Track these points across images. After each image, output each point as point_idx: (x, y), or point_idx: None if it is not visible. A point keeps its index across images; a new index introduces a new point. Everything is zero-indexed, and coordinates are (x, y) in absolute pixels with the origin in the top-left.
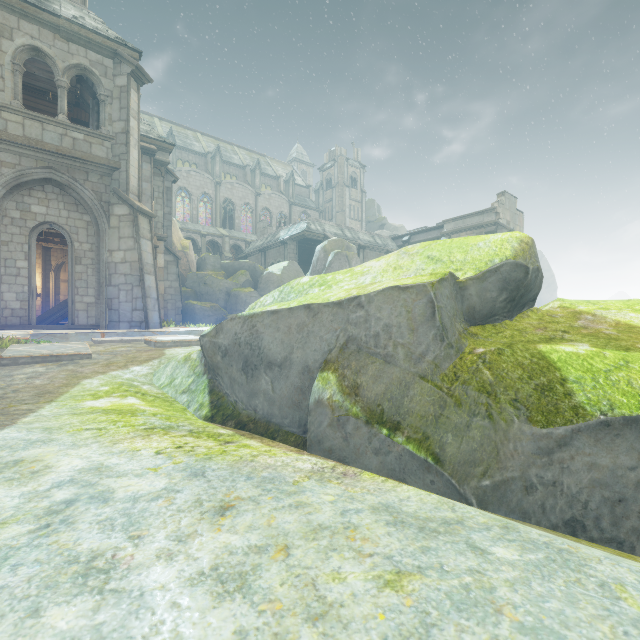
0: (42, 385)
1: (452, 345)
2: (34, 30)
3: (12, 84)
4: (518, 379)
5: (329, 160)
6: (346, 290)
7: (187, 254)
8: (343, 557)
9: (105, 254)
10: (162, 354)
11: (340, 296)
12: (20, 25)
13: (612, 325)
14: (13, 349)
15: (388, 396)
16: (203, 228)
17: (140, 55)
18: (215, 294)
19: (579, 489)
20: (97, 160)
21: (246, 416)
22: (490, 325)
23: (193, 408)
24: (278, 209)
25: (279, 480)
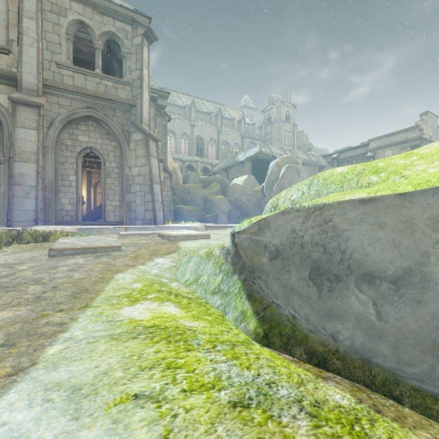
0: (80, 280)
1: None
2: (80, 8)
3: (66, 49)
4: None
5: (269, 104)
6: None
7: (176, 172)
8: None
9: (126, 170)
10: (178, 247)
11: None
12: (71, 6)
13: None
14: (61, 241)
15: None
16: (183, 157)
17: (150, 20)
18: (196, 200)
19: None
20: (121, 100)
21: (319, 343)
22: None
23: (232, 316)
24: (233, 141)
25: None
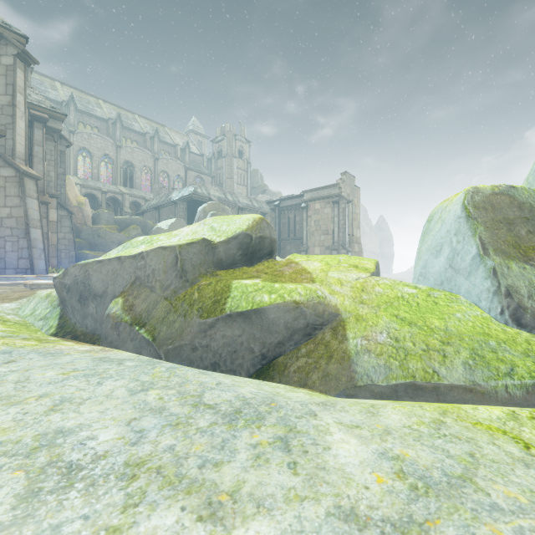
0: None
1: (188, 280)
2: None
3: None
4: (208, 297)
5: (220, 134)
6: (146, 248)
7: (83, 209)
8: (53, 369)
9: None
10: (33, 293)
11: (138, 251)
12: None
13: (296, 269)
14: None
15: (146, 310)
16: (104, 186)
17: (27, 40)
18: (108, 245)
19: (218, 348)
20: None
21: (80, 331)
22: (232, 269)
23: (45, 329)
24: (175, 172)
25: (58, 353)
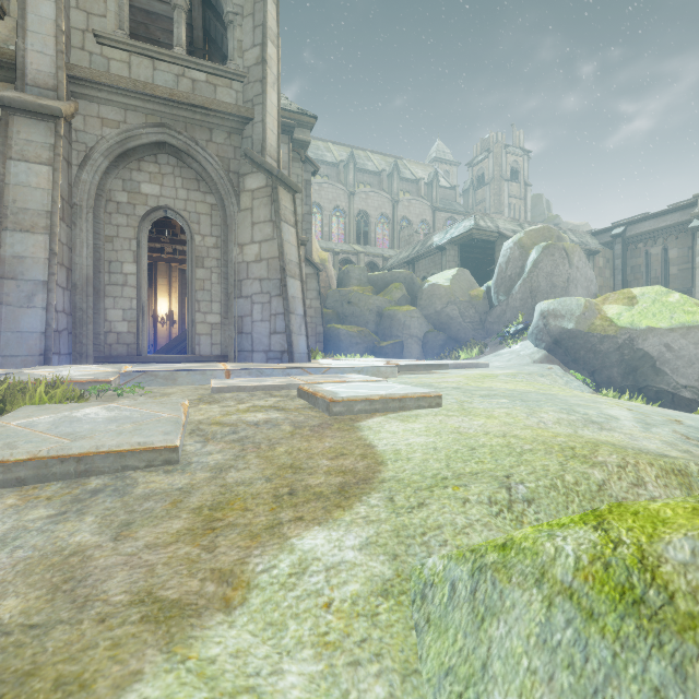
0: None
1: None
2: None
3: (116, 7)
4: None
5: (480, 152)
6: None
7: (326, 267)
8: None
9: (234, 251)
10: (369, 453)
11: None
12: None
13: None
14: None
15: None
16: (336, 245)
17: None
18: (363, 315)
19: None
20: (223, 108)
21: None
22: None
23: None
24: (419, 217)
25: None
